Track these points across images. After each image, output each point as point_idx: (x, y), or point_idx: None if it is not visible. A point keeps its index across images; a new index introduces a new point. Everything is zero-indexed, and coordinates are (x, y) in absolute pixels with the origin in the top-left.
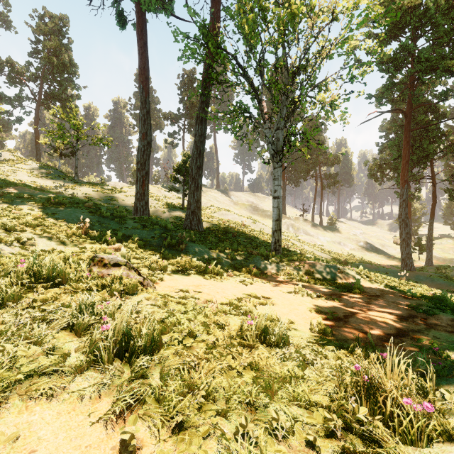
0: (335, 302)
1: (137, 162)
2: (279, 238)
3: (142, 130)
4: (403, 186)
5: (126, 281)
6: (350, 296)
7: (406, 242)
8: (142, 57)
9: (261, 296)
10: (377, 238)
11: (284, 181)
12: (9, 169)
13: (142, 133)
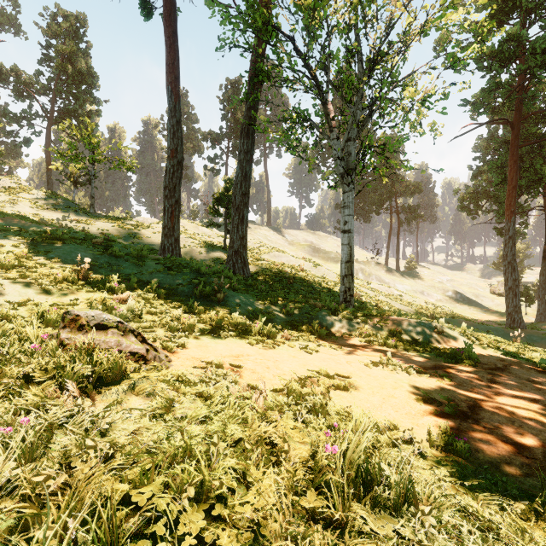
0: (445, 381)
1: (165, 187)
2: (351, 286)
3: (170, 145)
4: (510, 219)
5: (102, 358)
6: (463, 371)
7: (513, 292)
8: (171, 51)
9: (334, 374)
10: (468, 287)
11: None
12: (6, 199)
13: (171, 150)
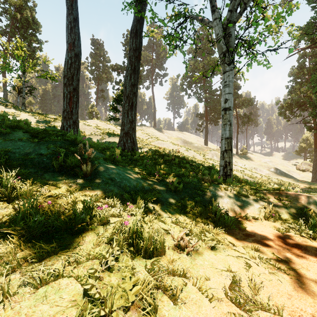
0: None
1: (64, 76)
2: (231, 160)
3: (68, 39)
4: None
5: None
6: None
7: None
8: None
9: None
10: (282, 165)
11: (206, 120)
12: None
13: (69, 43)
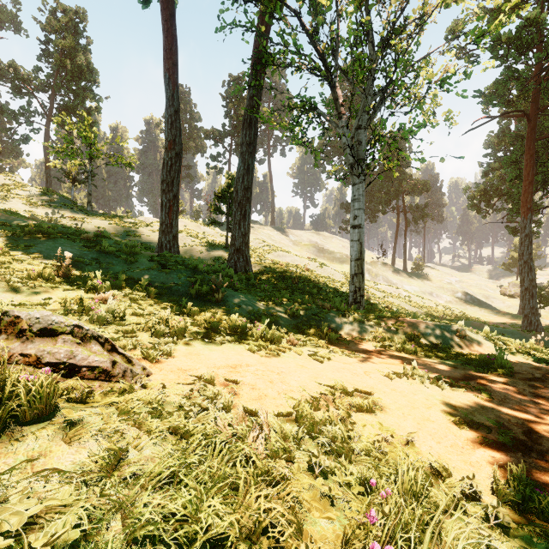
0: (483, 396)
1: (162, 180)
2: (361, 285)
3: (168, 136)
4: (526, 216)
5: (23, 382)
6: (499, 382)
7: (529, 293)
8: (168, 35)
9: (352, 388)
10: (478, 288)
11: None
12: None
13: (169, 141)
